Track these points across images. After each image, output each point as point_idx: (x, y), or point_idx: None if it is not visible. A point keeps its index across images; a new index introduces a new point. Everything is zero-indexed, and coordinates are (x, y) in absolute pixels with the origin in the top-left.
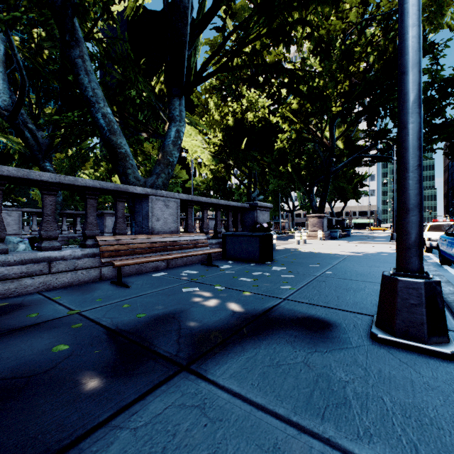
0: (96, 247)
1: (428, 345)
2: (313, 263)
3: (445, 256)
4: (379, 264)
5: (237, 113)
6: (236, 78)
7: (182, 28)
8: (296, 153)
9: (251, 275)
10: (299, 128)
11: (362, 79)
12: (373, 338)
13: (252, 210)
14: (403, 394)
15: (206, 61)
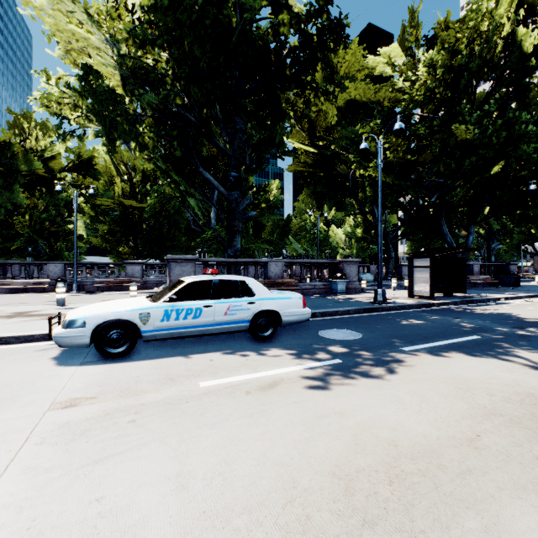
0: None
1: None
2: None
3: None
4: None
5: None
6: None
7: (482, 209)
8: None
9: (513, 288)
10: None
11: None
12: None
13: (506, 265)
14: None
15: (488, 213)
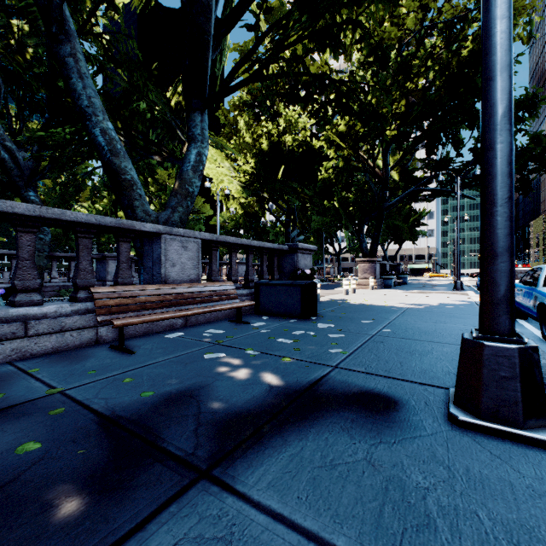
0: (90, 300)
1: (524, 431)
2: (367, 318)
3: (520, 309)
4: (444, 319)
5: (273, 136)
6: (272, 93)
7: (205, 23)
8: (344, 185)
9: (291, 335)
10: (347, 155)
11: (420, 98)
12: (452, 421)
13: (291, 253)
14: (503, 506)
15: (234, 67)
